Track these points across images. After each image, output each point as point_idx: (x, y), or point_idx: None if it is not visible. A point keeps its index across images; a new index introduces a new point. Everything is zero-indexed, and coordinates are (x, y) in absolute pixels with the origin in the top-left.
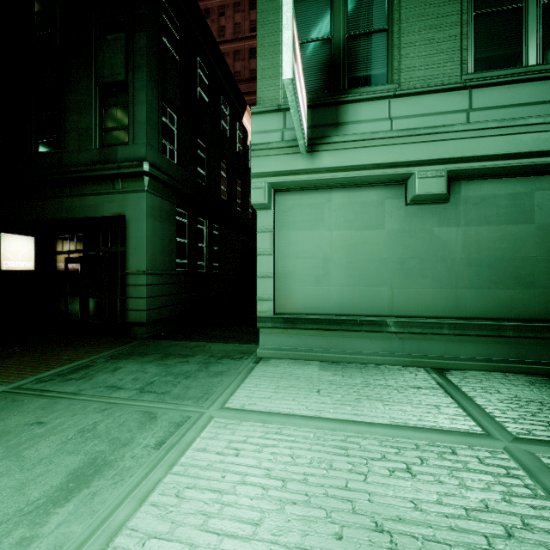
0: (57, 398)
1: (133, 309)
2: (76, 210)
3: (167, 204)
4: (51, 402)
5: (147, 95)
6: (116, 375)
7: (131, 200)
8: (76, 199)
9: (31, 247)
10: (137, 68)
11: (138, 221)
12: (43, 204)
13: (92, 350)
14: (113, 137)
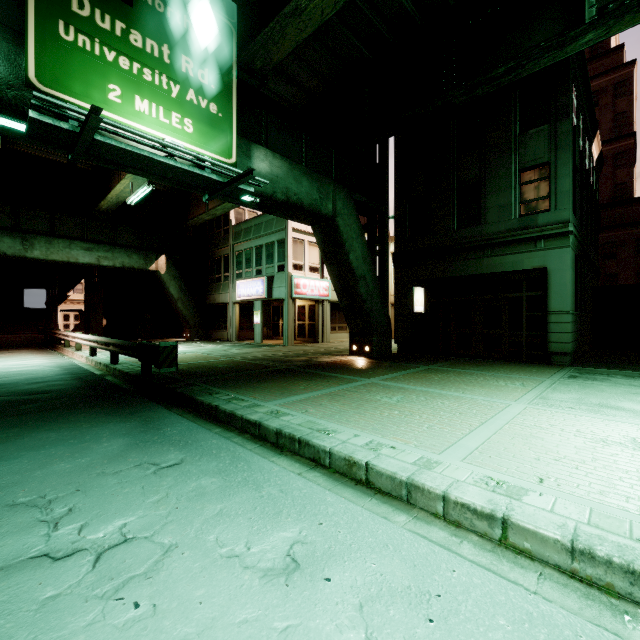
0: (607, 386)
1: (555, 342)
2: (496, 266)
3: (573, 254)
4: (609, 387)
5: (569, 169)
6: (616, 381)
7: (553, 255)
8: (495, 259)
9: (423, 296)
10: (559, 149)
11: (561, 271)
12: (464, 265)
13: (542, 368)
14: (531, 207)
